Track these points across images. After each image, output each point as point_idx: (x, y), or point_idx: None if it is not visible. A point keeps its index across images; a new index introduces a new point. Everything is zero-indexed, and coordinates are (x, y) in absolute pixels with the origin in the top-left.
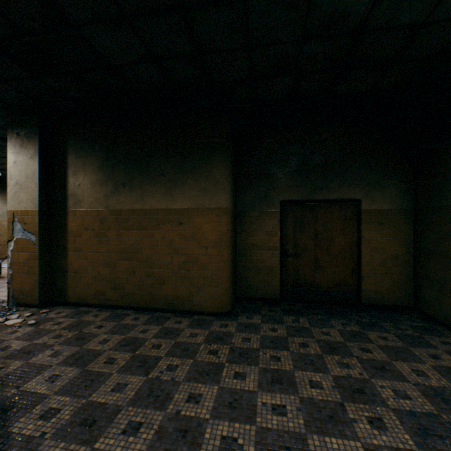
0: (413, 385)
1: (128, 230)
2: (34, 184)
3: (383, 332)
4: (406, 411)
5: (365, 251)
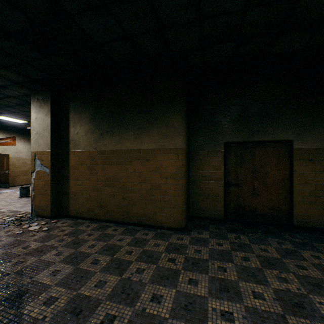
0: None
1: (110, 165)
2: (48, 133)
3: (316, 252)
4: None
5: (296, 182)
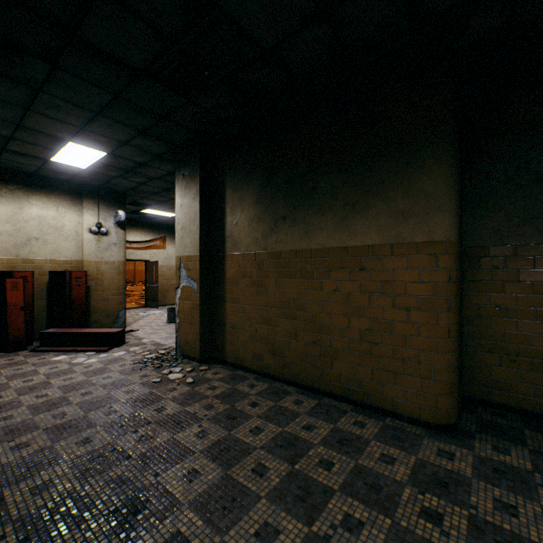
0: None
1: (289, 278)
2: (196, 227)
3: None
4: None
5: None
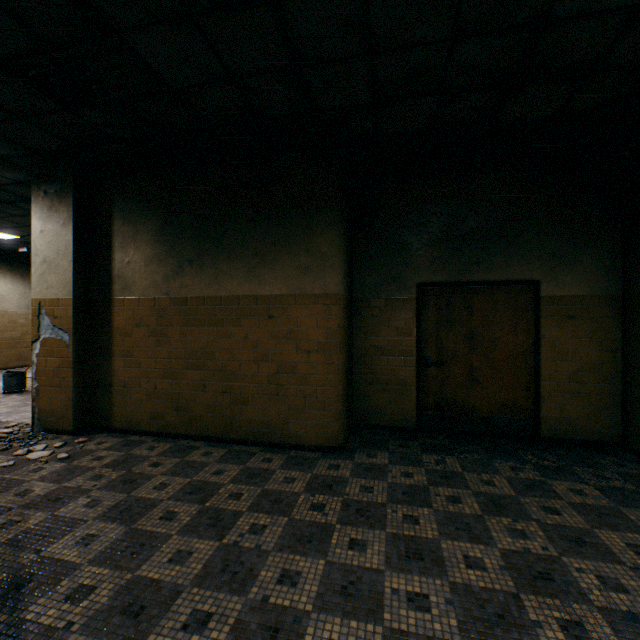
0: (630, 569)
1: (196, 326)
2: (68, 262)
3: (577, 483)
4: (621, 613)
5: (546, 358)
